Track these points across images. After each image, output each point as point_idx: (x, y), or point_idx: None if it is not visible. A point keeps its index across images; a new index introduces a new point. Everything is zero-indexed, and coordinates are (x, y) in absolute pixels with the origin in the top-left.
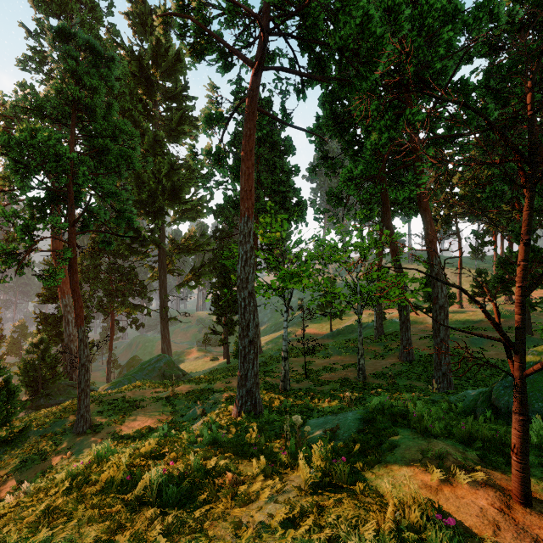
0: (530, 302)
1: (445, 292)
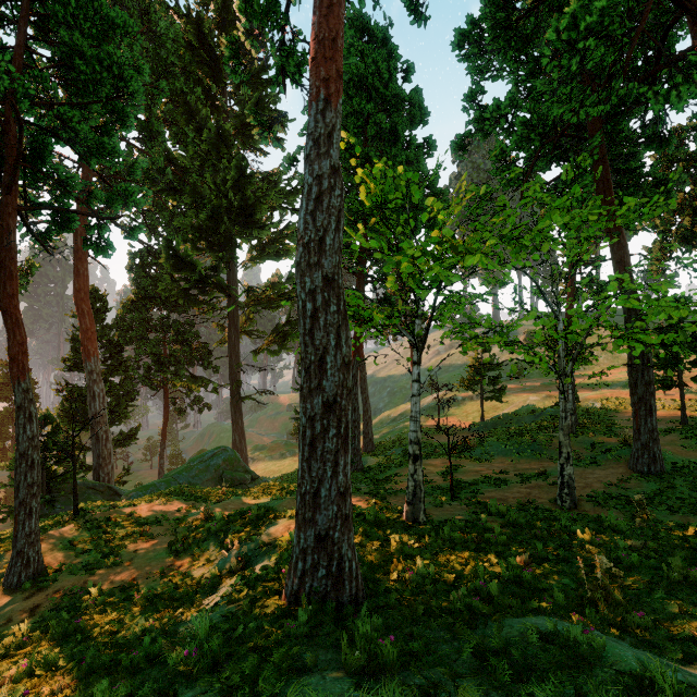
0: None
1: None
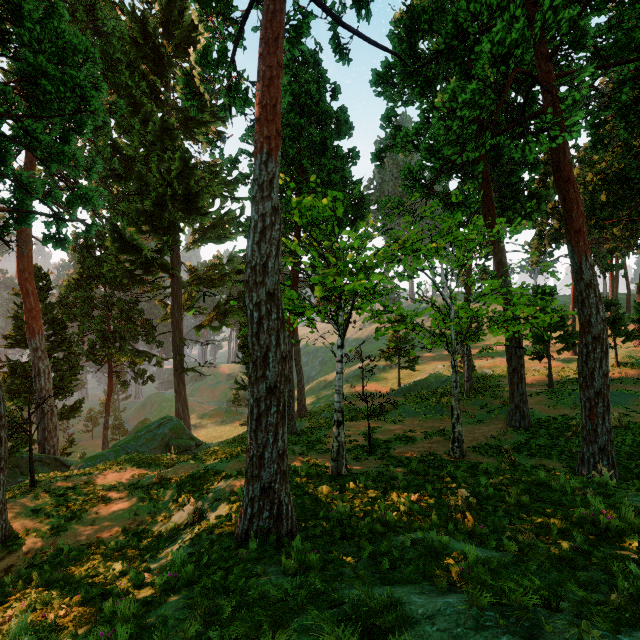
0: None
1: (603, 313)
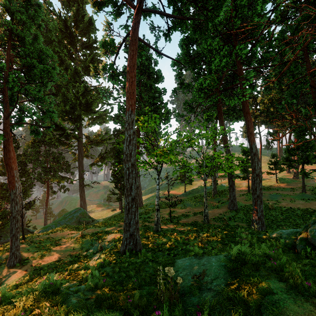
0: (305, 172)
1: (260, 165)
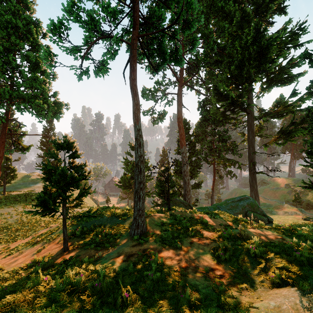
0: None
1: None
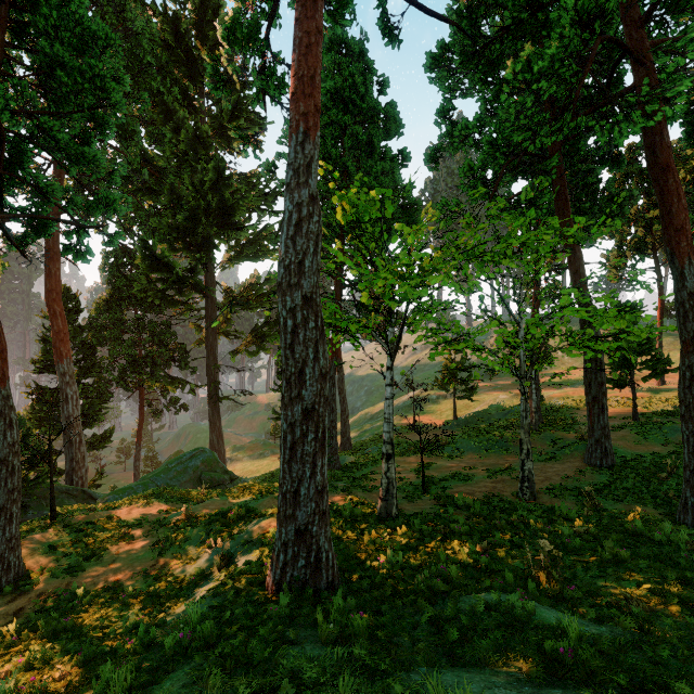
0: None
1: None
